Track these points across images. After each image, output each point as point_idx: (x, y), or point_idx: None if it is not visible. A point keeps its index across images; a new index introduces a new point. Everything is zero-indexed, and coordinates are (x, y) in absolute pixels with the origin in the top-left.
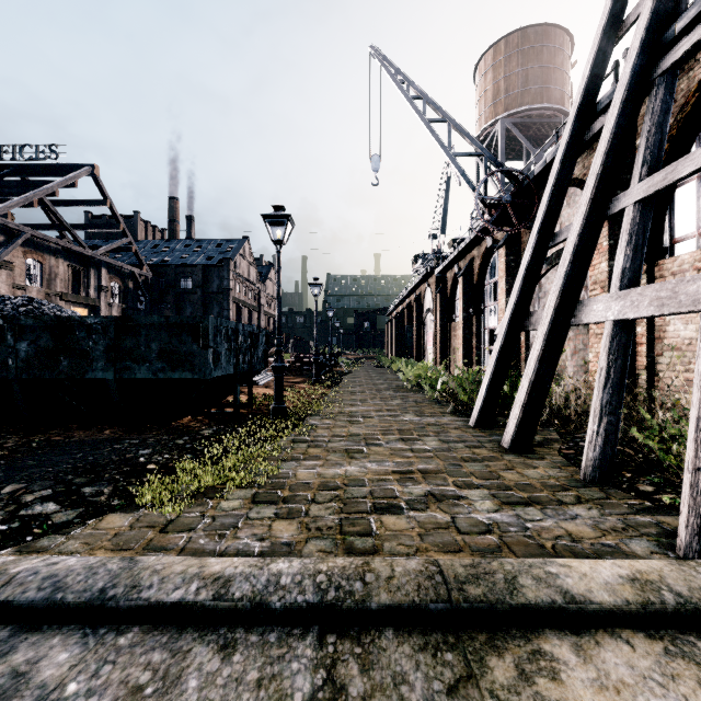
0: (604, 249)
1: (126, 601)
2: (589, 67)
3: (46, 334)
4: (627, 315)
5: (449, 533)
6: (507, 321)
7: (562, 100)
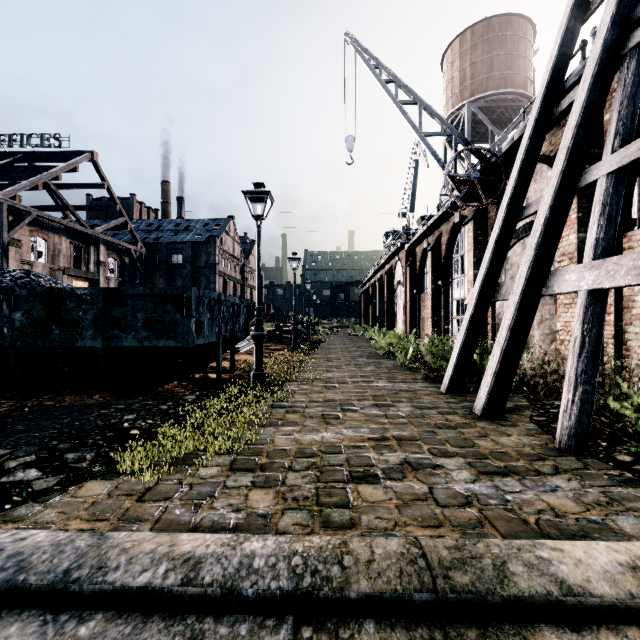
0: (572, 221)
1: (90, 585)
2: (557, 46)
3: (39, 304)
4: (602, 285)
5: (428, 506)
6: (477, 291)
7: (525, 85)
